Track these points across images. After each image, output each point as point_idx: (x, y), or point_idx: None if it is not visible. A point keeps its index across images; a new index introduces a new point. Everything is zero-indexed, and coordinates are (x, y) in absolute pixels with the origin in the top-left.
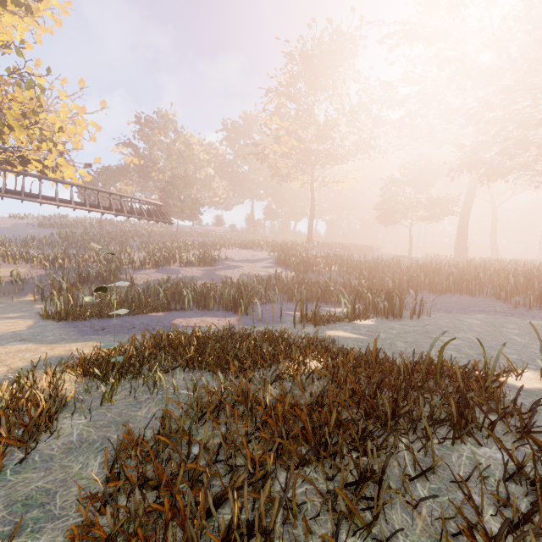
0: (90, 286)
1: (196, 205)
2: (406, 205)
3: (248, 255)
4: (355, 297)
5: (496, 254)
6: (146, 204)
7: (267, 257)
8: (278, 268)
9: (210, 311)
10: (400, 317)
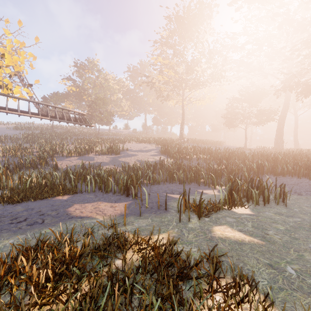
0: (18, 172)
1: (110, 116)
2: (244, 114)
3: (142, 147)
4: (232, 187)
5: (297, 146)
6: (76, 114)
7: (154, 148)
8: (161, 155)
9: (108, 193)
10: (268, 202)
